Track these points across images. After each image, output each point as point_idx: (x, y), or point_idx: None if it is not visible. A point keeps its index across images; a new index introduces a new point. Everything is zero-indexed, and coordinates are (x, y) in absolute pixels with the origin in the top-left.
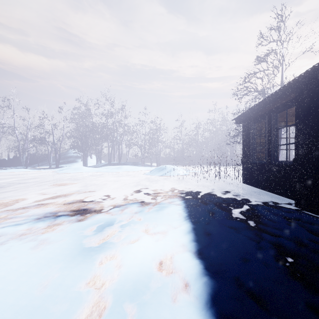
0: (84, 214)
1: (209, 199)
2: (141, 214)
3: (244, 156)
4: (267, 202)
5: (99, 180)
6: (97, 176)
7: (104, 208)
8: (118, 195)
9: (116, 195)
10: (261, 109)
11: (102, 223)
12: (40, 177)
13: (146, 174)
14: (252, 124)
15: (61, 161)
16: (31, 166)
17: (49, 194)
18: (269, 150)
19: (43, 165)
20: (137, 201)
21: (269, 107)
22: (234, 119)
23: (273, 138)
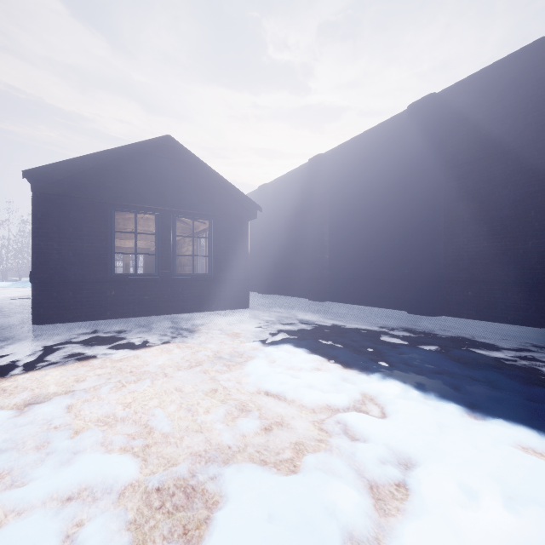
0: None
1: None
2: None
3: None
4: None
5: None
6: None
7: None
8: None
9: None
10: None
11: None
12: None
13: (4, 286)
14: None
15: None
16: None
17: None
18: None
19: None
20: None
21: None
22: None
23: None
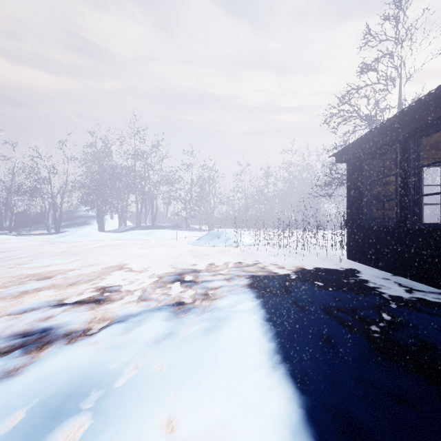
0: (35, 347)
1: (307, 297)
2: (166, 349)
3: (351, 215)
4: (418, 303)
5: (114, 254)
6: (114, 246)
7: (90, 326)
8: (135, 286)
9: (131, 286)
10: (391, 132)
11: (57, 391)
12: (18, 250)
13: (191, 243)
14: (367, 162)
15: (65, 223)
16: (19, 230)
17: (2, 286)
18: (404, 204)
19: (37, 229)
20: (167, 304)
21: (407, 128)
22: (333, 155)
23: (413, 183)
